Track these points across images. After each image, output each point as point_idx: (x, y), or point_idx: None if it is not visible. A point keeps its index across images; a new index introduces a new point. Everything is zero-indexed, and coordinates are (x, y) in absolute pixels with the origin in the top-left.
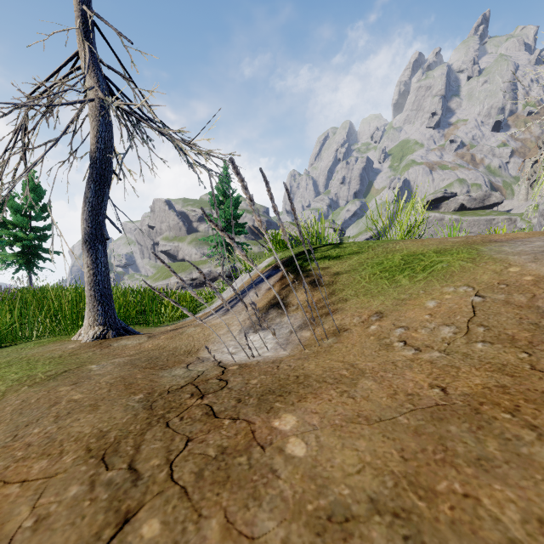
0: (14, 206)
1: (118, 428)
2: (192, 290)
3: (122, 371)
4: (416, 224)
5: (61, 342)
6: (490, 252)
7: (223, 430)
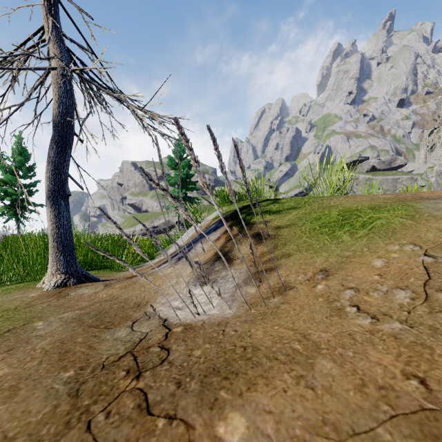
0: (4, 167)
1: (27, 432)
2: (136, 249)
3: (66, 331)
4: (344, 182)
5: (26, 289)
6: (428, 210)
7: (154, 439)
